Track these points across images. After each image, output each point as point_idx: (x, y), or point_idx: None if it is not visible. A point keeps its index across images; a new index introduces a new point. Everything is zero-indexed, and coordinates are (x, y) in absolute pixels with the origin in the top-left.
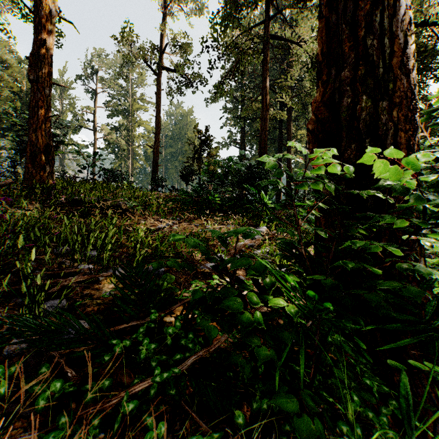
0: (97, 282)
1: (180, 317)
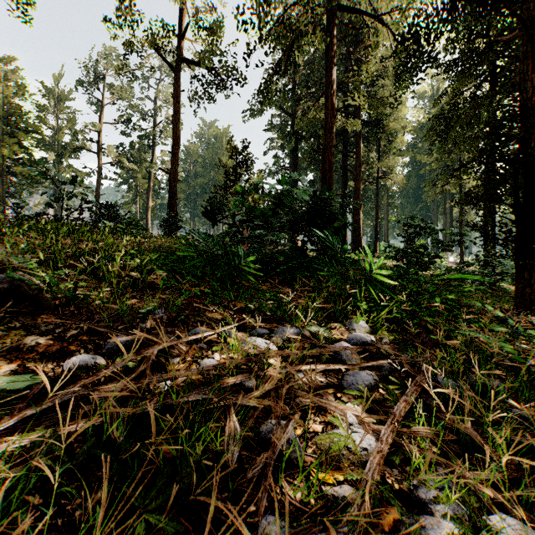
0: None
1: None
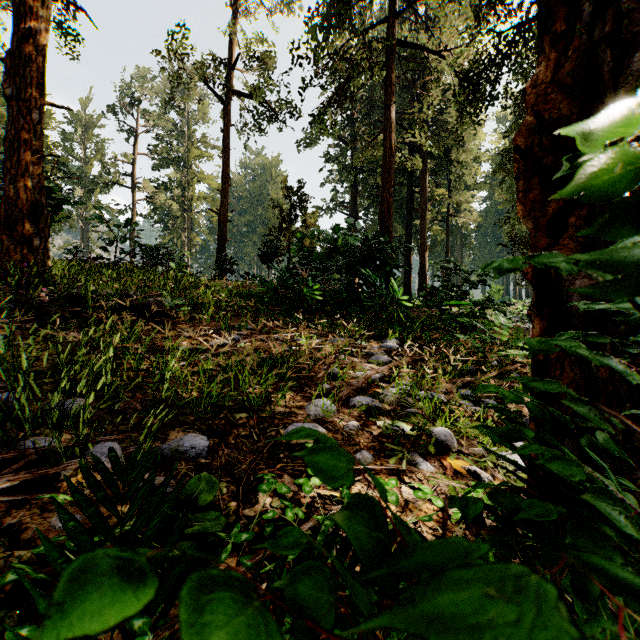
0: (52, 486)
1: None
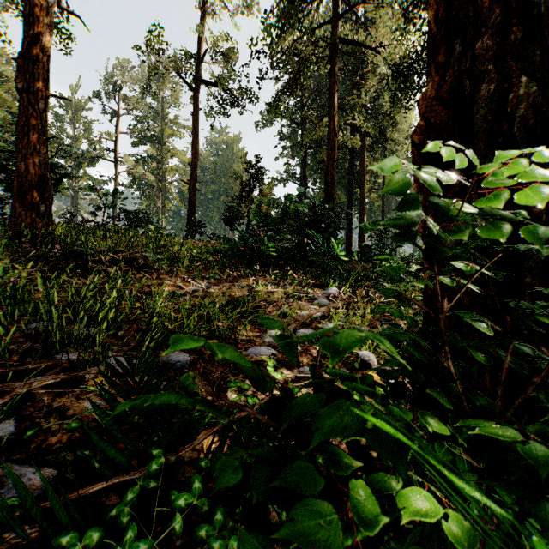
0: (80, 384)
1: (203, 462)
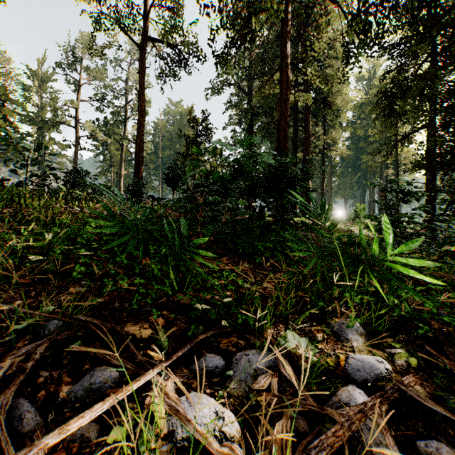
0: None
1: None
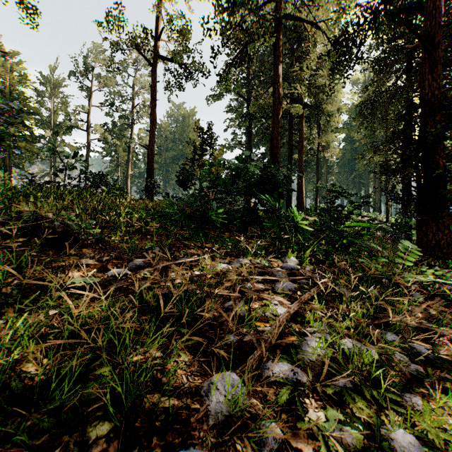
0: None
1: None
